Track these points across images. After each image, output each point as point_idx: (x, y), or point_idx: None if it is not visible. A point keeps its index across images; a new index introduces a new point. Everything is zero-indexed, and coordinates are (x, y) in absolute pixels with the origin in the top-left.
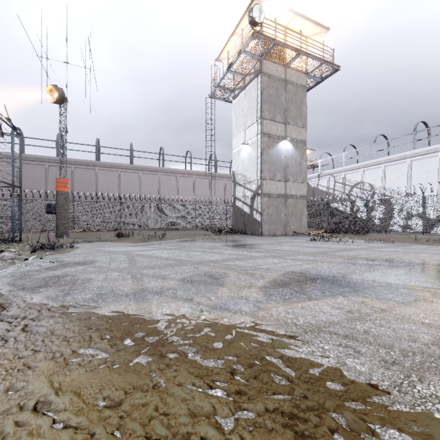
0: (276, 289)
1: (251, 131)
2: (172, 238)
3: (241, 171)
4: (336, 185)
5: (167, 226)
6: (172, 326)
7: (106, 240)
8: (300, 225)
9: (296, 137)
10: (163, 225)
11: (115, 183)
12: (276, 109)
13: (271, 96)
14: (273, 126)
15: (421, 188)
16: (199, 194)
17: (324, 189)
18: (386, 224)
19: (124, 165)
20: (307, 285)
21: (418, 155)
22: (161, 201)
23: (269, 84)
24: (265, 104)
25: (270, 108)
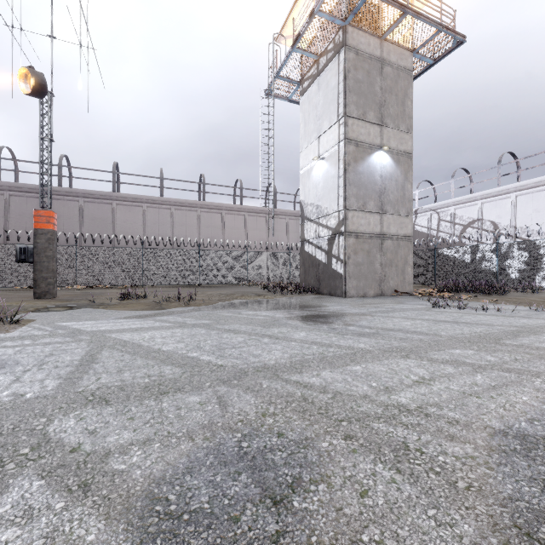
0: None
1: (329, 138)
2: (206, 300)
3: (313, 200)
4: (441, 224)
5: (207, 281)
6: None
7: (100, 304)
8: (403, 281)
9: (397, 147)
10: (202, 279)
11: (138, 223)
12: (367, 103)
13: (360, 83)
14: (364, 128)
15: None
16: (252, 237)
17: (424, 230)
18: (530, 279)
19: (151, 198)
20: None
21: None
22: (202, 247)
23: (356, 65)
24: (350, 95)
25: (358, 100)
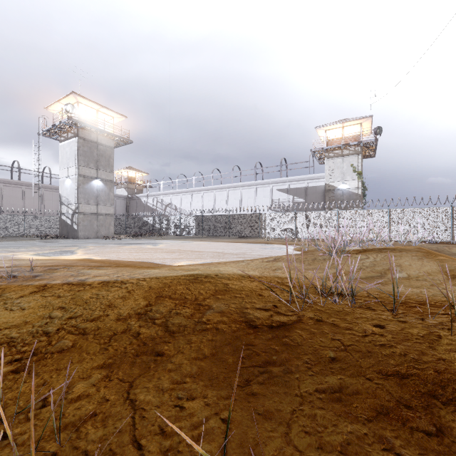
0: (47, 247)
1: (72, 171)
2: (1, 241)
3: (65, 195)
4: (158, 203)
5: None
6: (13, 250)
7: None
8: (109, 232)
9: (106, 178)
10: None
11: None
12: (89, 160)
13: (86, 152)
14: (88, 170)
15: (178, 212)
16: (29, 204)
17: (151, 206)
18: (167, 231)
19: None
20: (59, 247)
21: (195, 191)
22: None
23: (84, 144)
24: (81, 157)
25: (85, 159)
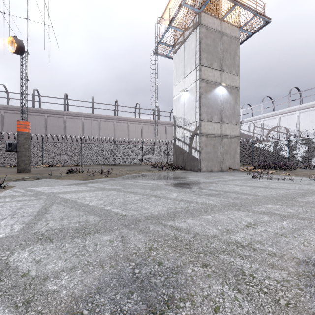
0: None
1: (190, 78)
2: (118, 174)
3: (181, 115)
4: (256, 129)
5: (119, 162)
6: None
7: (55, 176)
8: (234, 162)
9: (230, 84)
10: (116, 161)
11: (79, 129)
12: (212, 58)
13: (209, 46)
14: (211, 72)
15: None
16: (145, 137)
17: (246, 133)
18: (308, 161)
19: (87, 114)
20: None
21: None
22: (116, 143)
23: (206, 35)
24: (203, 53)
25: (208, 56)
